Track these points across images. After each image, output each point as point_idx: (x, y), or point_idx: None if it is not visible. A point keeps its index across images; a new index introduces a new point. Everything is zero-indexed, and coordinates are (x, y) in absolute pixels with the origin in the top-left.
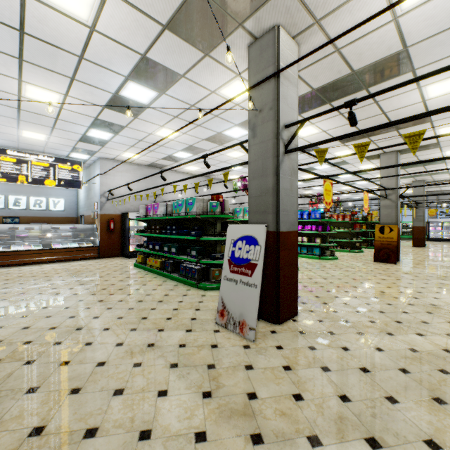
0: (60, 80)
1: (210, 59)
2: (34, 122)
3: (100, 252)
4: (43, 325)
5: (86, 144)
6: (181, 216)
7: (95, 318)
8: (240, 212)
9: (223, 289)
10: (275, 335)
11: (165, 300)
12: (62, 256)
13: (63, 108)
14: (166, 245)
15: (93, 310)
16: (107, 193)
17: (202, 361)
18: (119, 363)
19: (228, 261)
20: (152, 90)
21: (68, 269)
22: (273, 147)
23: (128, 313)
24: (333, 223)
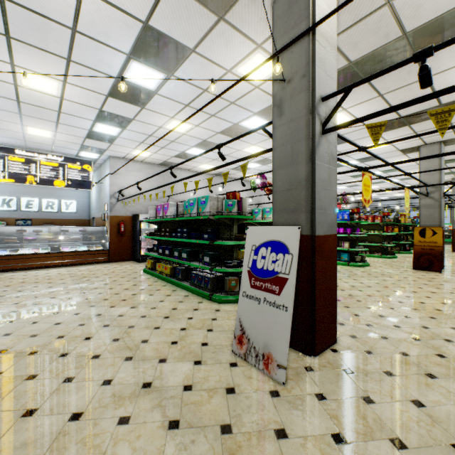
0: (56, 62)
1: (225, 24)
2: (37, 117)
3: (110, 255)
4: (24, 347)
5: (94, 141)
6: (192, 217)
7: (86, 340)
8: (258, 213)
9: (242, 308)
10: (312, 375)
11: (172, 316)
12: (70, 260)
13: (64, 99)
14: (177, 250)
15: (86, 328)
16: (118, 194)
17: (213, 418)
18: (100, 416)
19: (247, 273)
20: (159, 71)
21: (74, 274)
22: (307, 125)
23: (126, 334)
24: (361, 226)
